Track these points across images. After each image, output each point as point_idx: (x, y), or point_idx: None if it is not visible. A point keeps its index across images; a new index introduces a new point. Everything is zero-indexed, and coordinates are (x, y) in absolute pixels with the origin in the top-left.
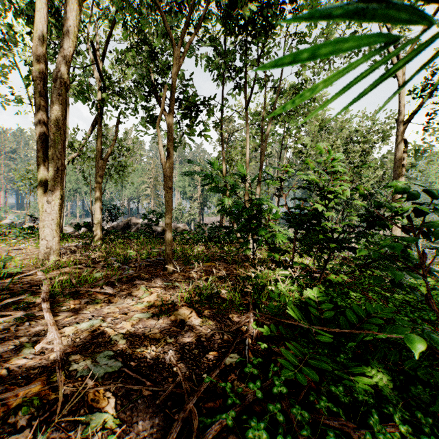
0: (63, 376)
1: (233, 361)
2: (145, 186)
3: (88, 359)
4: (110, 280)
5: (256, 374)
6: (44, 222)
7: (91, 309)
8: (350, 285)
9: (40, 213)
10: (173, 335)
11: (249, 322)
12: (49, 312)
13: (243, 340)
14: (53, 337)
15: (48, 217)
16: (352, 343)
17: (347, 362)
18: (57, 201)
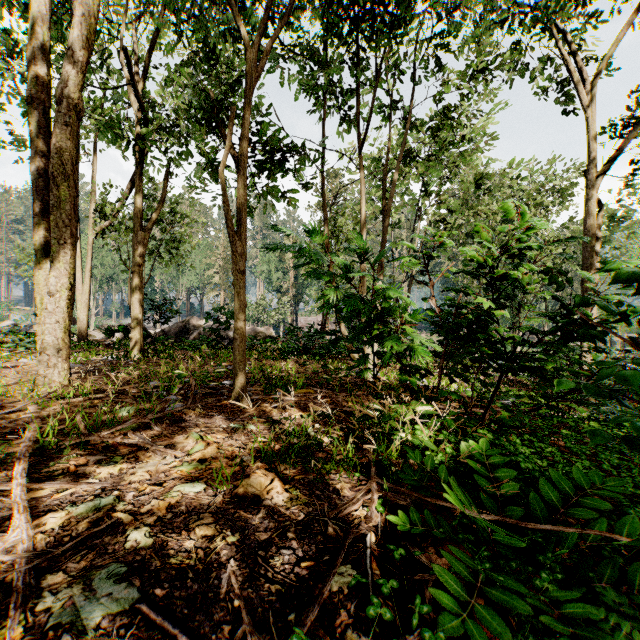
0: (21, 626)
1: (344, 583)
2: (211, 271)
3: (78, 584)
4: (142, 420)
5: (388, 620)
6: (44, 326)
7: (103, 474)
8: (531, 428)
9: (39, 312)
10: (238, 526)
11: (371, 501)
12: (24, 485)
13: (361, 536)
14: (18, 538)
15: (50, 317)
16: (561, 551)
17: (555, 589)
18: (65, 293)
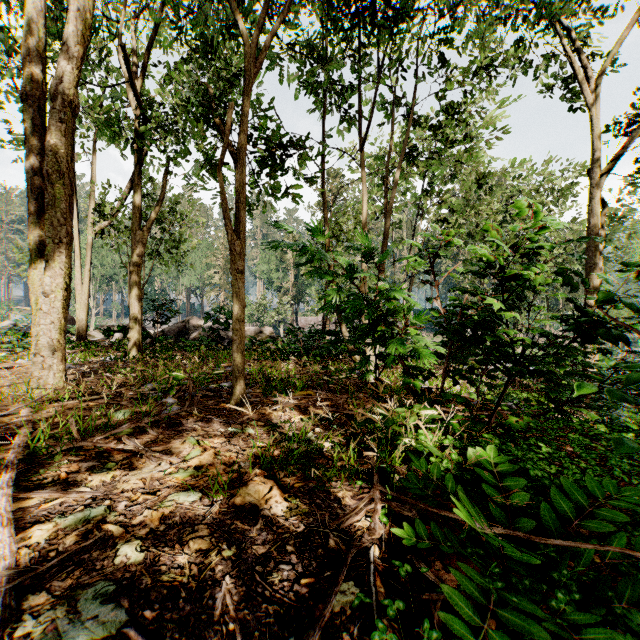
0: None
1: (347, 602)
2: (211, 271)
3: (62, 605)
4: (138, 424)
5: None
6: (39, 327)
7: (95, 482)
8: (537, 431)
9: (34, 313)
10: (234, 539)
11: (374, 512)
12: (10, 495)
13: (364, 550)
14: (0, 554)
15: (45, 318)
16: (577, 569)
17: (573, 611)
18: (60, 293)
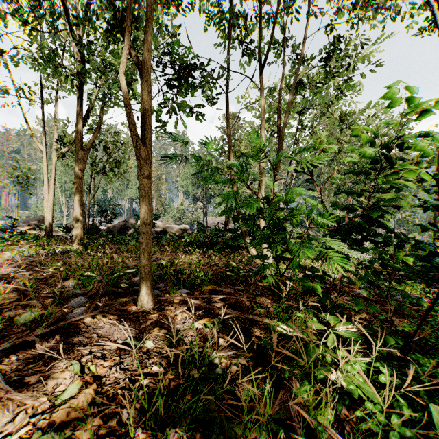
0: None
1: None
2: None
3: None
4: (26, 338)
5: None
6: None
7: None
8: None
9: None
10: None
11: None
12: None
13: None
14: None
15: None
16: None
17: None
18: None
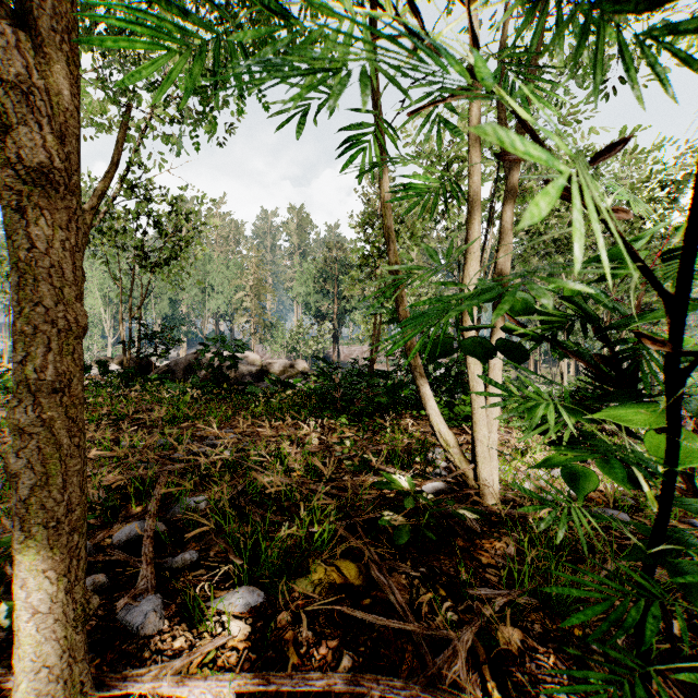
0: None
1: None
2: (241, 294)
3: None
4: None
5: None
6: None
7: None
8: None
9: None
10: None
11: None
12: None
13: None
14: None
15: None
16: None
17: None
18: None
